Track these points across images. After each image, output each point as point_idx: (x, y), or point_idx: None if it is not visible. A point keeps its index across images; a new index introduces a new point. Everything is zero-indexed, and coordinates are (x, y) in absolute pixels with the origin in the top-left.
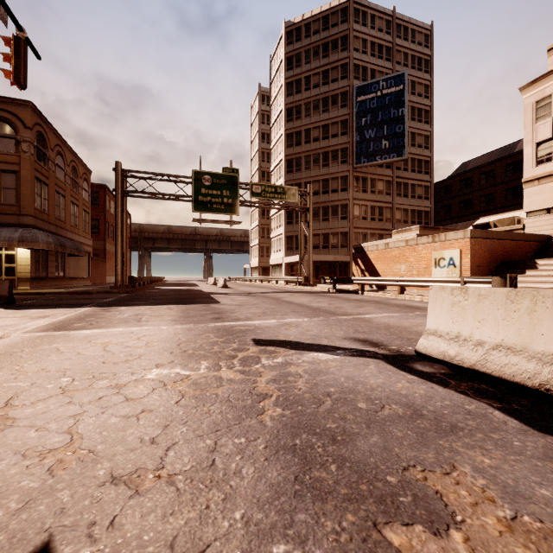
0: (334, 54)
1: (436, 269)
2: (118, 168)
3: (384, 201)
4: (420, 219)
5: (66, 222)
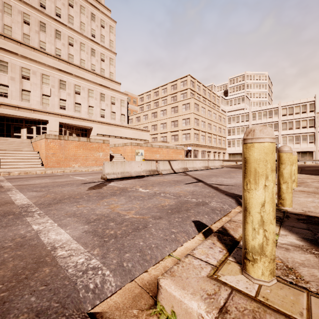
0: None
1: None
2: None
3: None
4: None
5: None
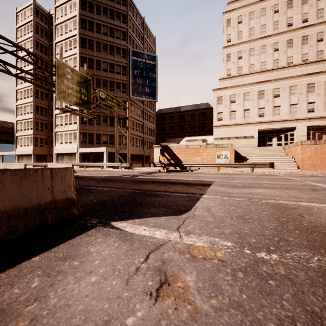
0: (118, 21)
1: (218, 159)
2: None
3: (141, 121)
4: (152, 133)
5: None
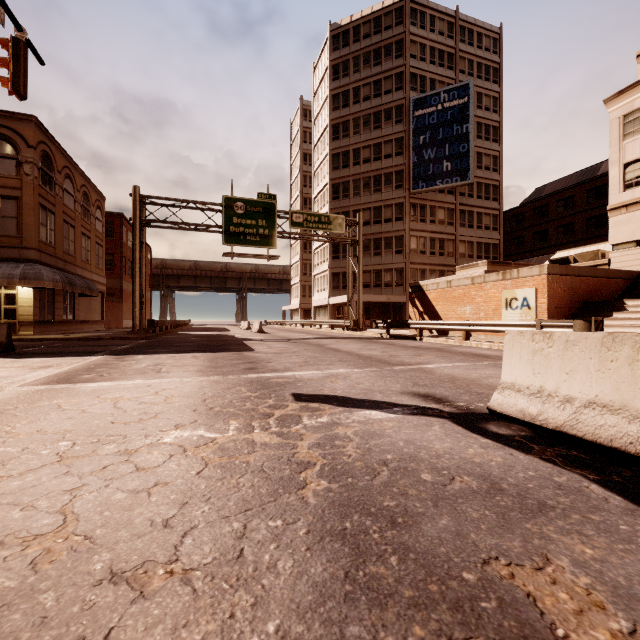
0: (388, 61)
1: (507, 311)
2: (136, 194)
3: (446, 232)
4: (487, 254)
5: (75, 257)
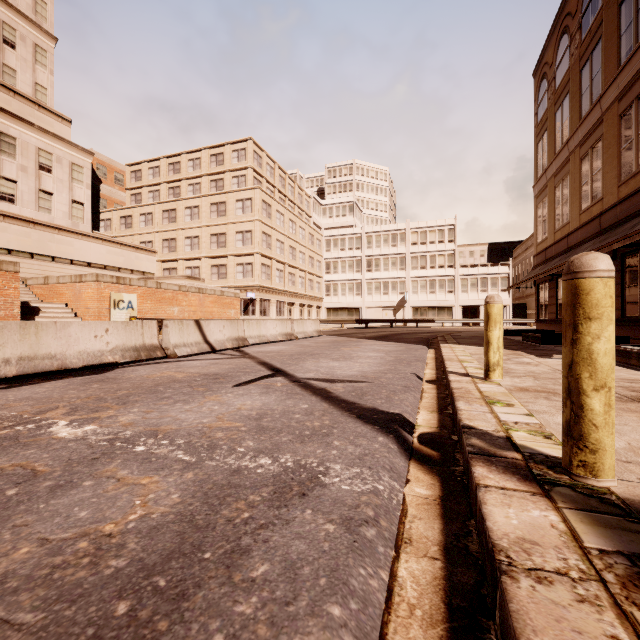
0: None
1: None
2: None
3: None
4: None
5: None
